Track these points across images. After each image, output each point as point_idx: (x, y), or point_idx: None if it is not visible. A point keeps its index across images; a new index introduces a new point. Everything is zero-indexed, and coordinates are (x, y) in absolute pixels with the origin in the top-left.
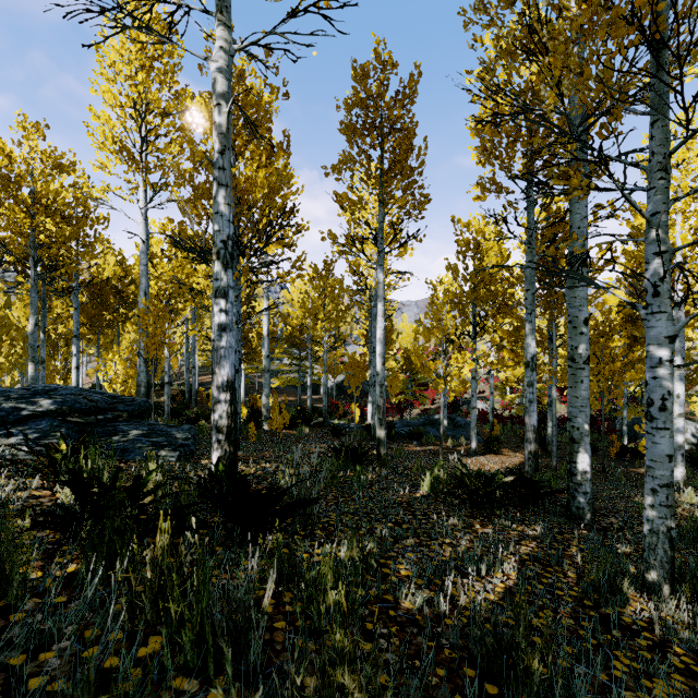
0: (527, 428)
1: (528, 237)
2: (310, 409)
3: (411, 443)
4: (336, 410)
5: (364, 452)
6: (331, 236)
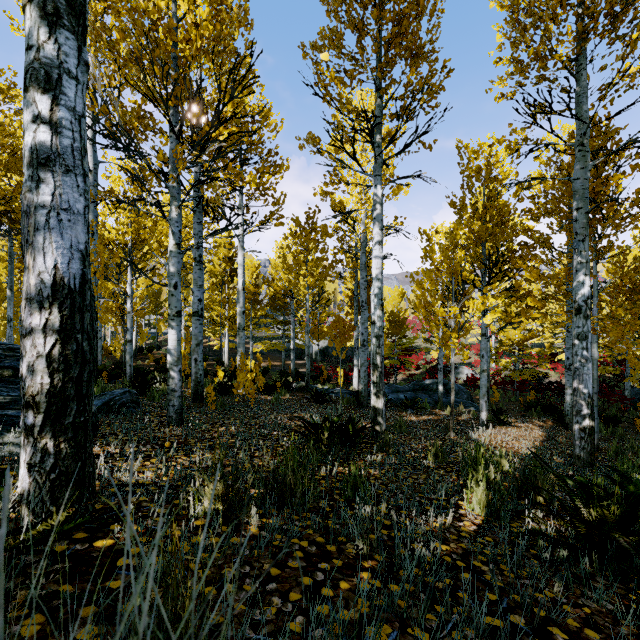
0: (577, 396)
1: (579, 136)
2: (293, 373)
3: (405, 411)
4: (320, 375)
5: (358, 430)
6: (310, 139)
